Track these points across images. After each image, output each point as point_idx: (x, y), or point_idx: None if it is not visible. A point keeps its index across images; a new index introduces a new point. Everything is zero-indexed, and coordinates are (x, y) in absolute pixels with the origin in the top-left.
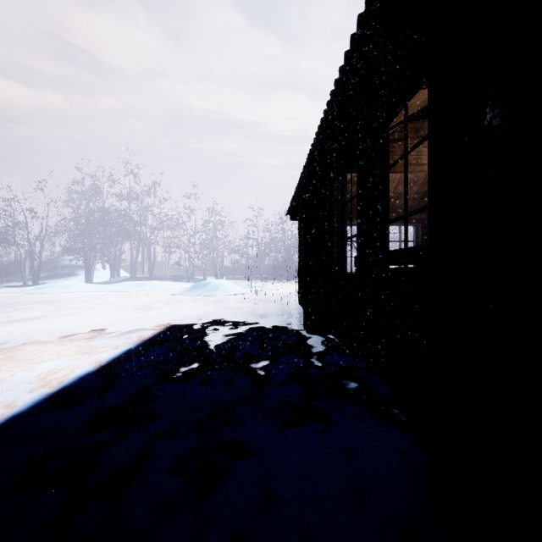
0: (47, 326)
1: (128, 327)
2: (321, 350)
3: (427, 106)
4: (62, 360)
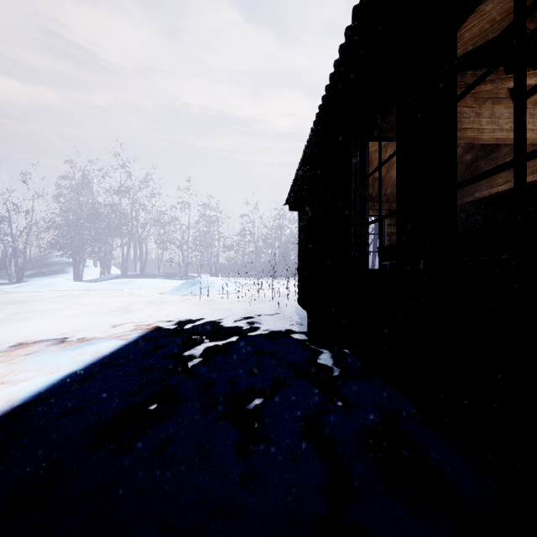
0: None
1: (91, 336)
2: (337, 374)
3: (470, 53)
4: None
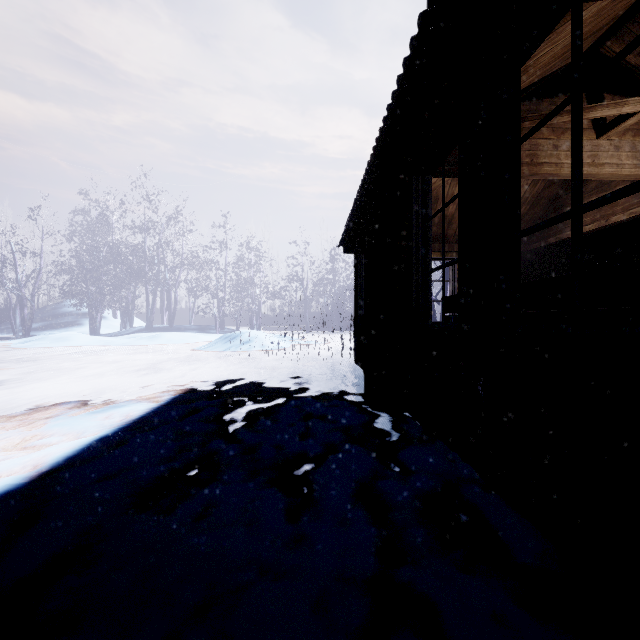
0: (3, 397)
1: (117, 398)
2: (395, 439)
3: (546, 78)
4: None
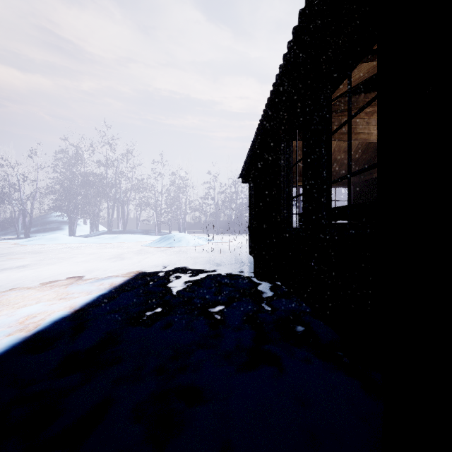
0: (31, 274)
1: (102, 274)
2: (270, 295)
3: (361, 82)
4: (40, 305)
